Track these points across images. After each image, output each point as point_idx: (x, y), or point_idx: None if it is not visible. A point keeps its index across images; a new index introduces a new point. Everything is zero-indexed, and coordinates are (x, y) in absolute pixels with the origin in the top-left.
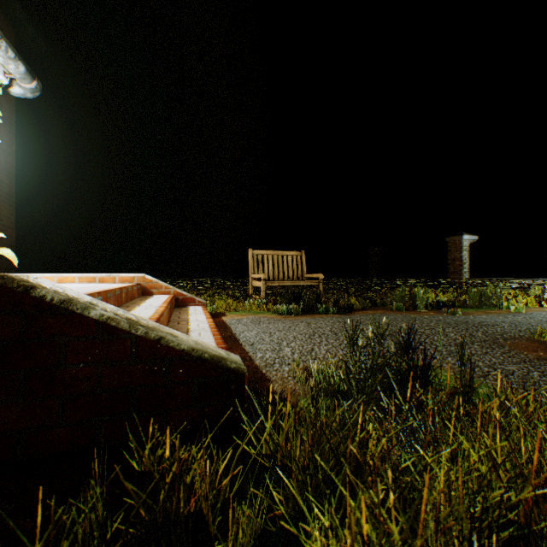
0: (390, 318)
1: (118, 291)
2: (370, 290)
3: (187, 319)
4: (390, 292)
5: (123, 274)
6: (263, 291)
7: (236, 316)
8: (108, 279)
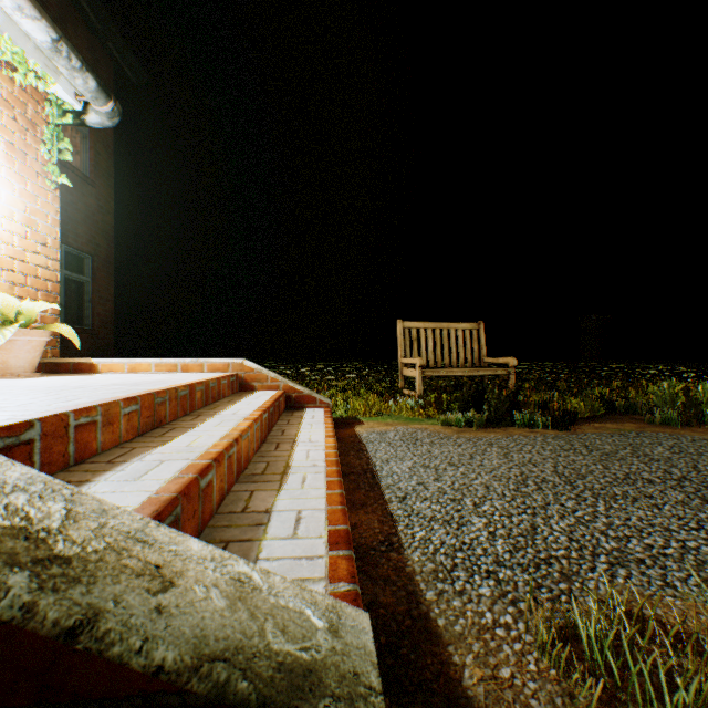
0: (666, 445)
1: (183, 391)
2: (591, 382)
3: (294, 437)
4: (629, 387)
5: (213, 360)
6: (419, 385)
7: (377, 426)
8: (194, 367)
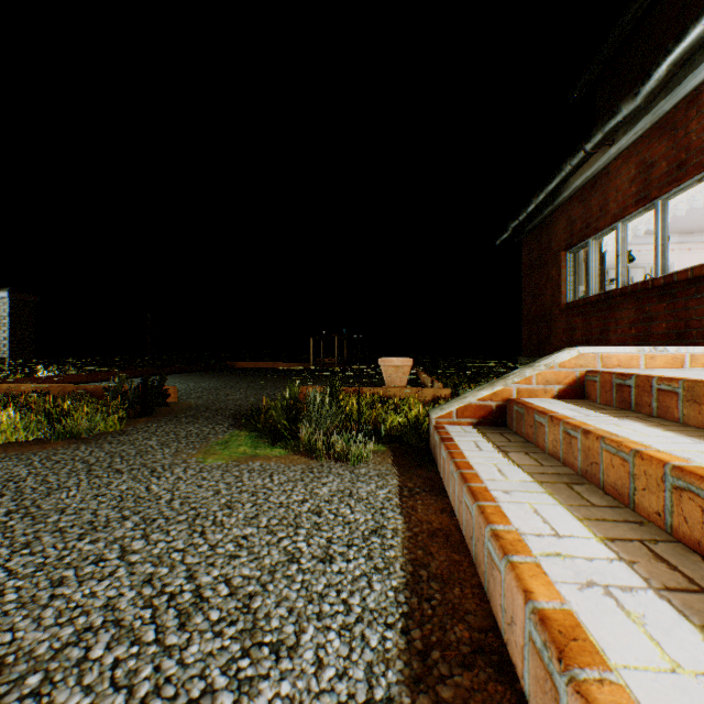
0: None
1: None
2: None
3: None
4: None
5: None
6: None
7: None
8: None
